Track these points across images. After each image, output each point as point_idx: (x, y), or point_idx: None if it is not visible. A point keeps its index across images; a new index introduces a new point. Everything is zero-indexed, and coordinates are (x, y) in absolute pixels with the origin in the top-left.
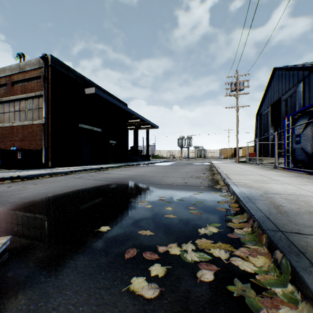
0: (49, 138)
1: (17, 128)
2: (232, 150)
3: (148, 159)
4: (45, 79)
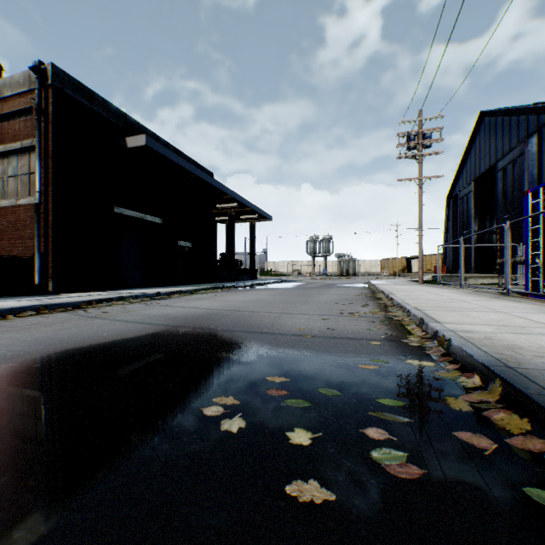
0: (48, 233)
1: None
2: (402, 262)
3: (254, 276)
4: (40, 113)
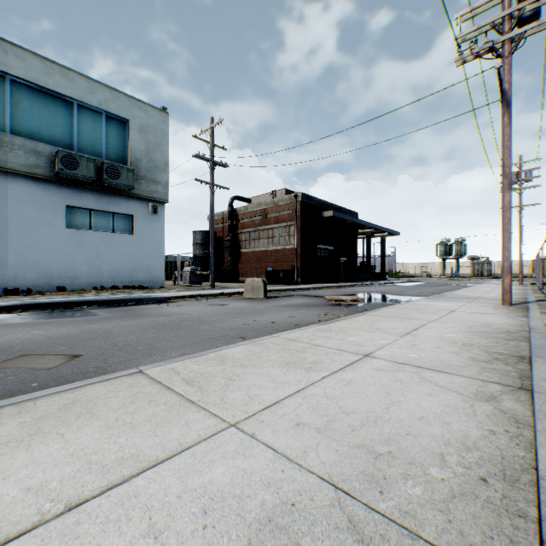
0: (298, 260)
1: (270, 252)
2: None
3: (384, 278)
4: (296, 213)
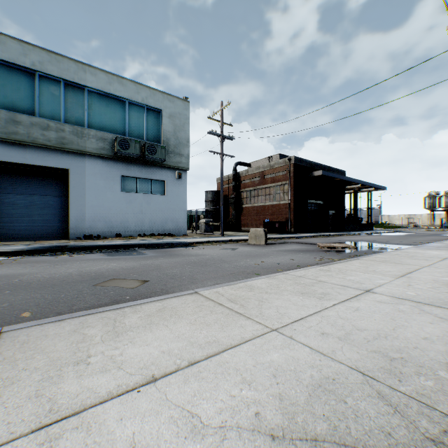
0: (292, 213)
1: (267, 207)
2: None
3: (370, 228)
4: (290, 173)
